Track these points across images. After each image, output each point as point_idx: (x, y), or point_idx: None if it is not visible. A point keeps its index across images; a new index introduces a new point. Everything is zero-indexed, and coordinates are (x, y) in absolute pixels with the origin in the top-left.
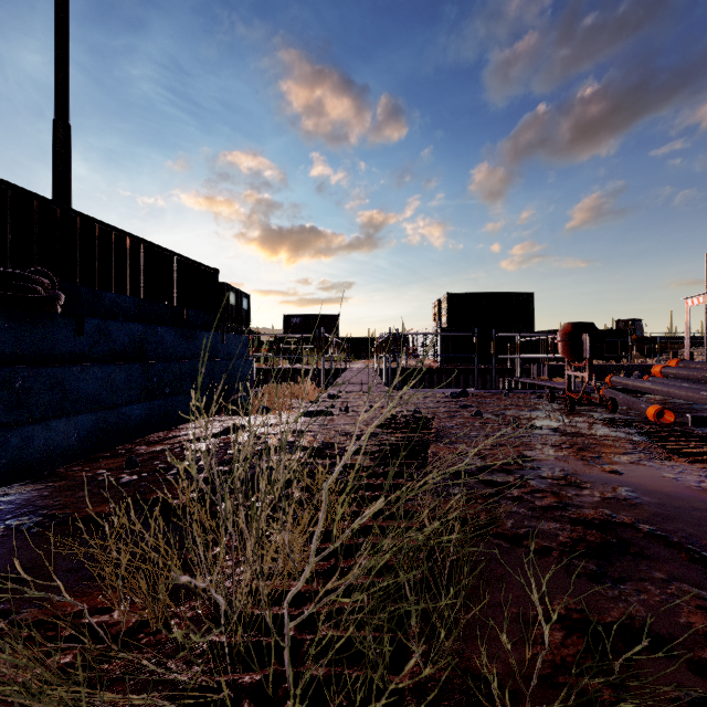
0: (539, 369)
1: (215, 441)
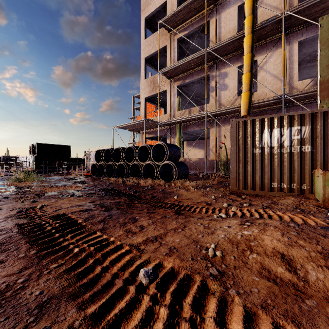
0: (63, 169)
1: (1, 177)
